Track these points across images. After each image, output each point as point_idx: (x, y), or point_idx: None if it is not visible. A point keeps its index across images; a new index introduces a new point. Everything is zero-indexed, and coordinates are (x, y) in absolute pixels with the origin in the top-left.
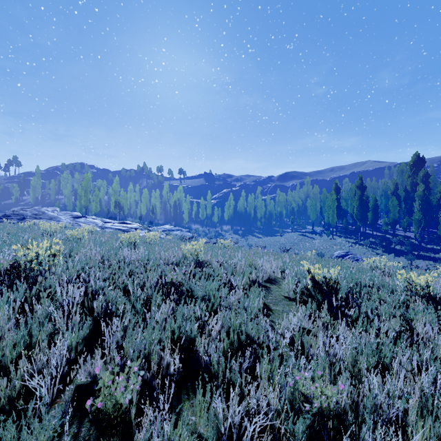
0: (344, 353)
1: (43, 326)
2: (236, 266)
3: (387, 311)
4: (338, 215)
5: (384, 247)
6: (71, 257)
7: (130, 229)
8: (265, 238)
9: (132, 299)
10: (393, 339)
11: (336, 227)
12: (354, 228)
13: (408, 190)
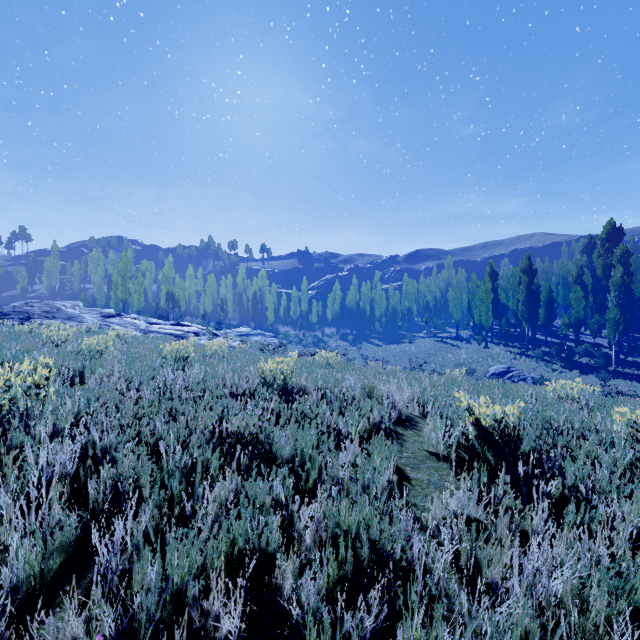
0: (564, 590)
1: None
2: (346, 397)
3: (614, 485)
4: (495, 312)
5: (563, 360)
6: (81, 382)
7: (187, 334)
8: (387, 347)
9: (165, 468)
10: (628, 538)
11: (492, 330)
12: (518, 332)
13: (599, 276)
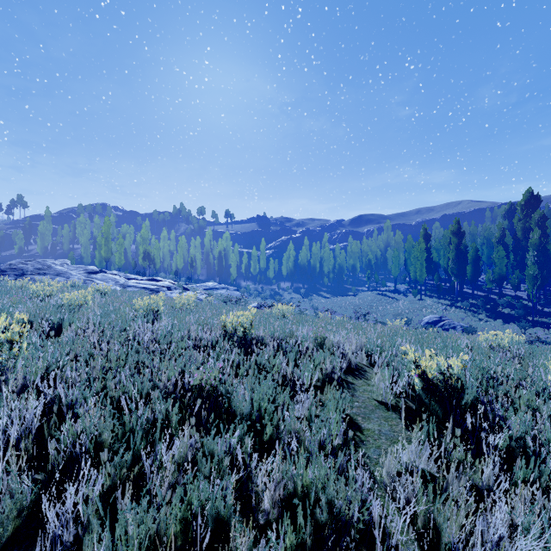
0: None
1: None
2: (300, 348)
3: None
4: (428, 269)
5: (488, 311)
6: (59, 334)
7: (160, 288)
8: (334, 299)
9: (126, 423)
10: None
11: (425, 284)
12: (448, 286)
13: (519, 237)
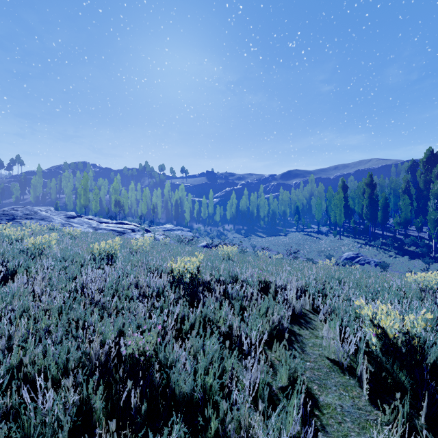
0: None
1: None
2: (245, 294)
3: None
4: (345, 214)
5: (396, 249)
6: (13, 280)
7: (126, 230)
8: (269, 238)
9: (27, 425)
10: None
11: (343, 226)
12: (362, 228)
13: (421, 188)
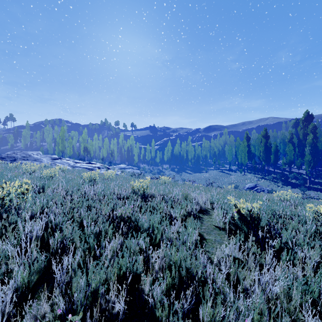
0: (279, 291)
1: (0, 263)
2: (174, 199)
3: (306, 242)
4: (248, 157)
5: (283, 181)
6: (43, 192)
7: (94, 168)
8: (194, 174)
9: (86, 233)
10: (312, 267)
11: (247, 166)
12: (260, 167)
13: (301, 139)
